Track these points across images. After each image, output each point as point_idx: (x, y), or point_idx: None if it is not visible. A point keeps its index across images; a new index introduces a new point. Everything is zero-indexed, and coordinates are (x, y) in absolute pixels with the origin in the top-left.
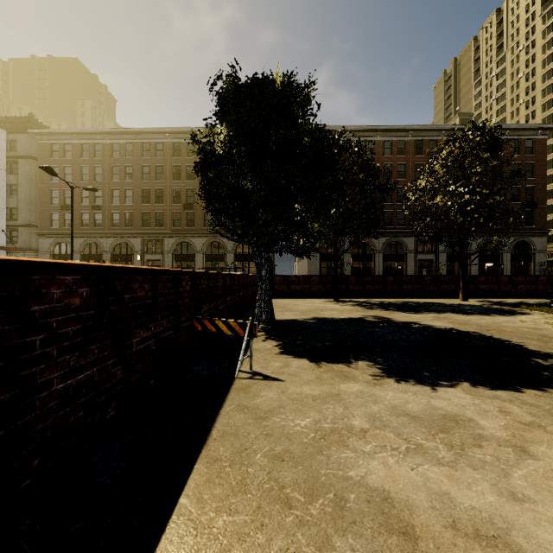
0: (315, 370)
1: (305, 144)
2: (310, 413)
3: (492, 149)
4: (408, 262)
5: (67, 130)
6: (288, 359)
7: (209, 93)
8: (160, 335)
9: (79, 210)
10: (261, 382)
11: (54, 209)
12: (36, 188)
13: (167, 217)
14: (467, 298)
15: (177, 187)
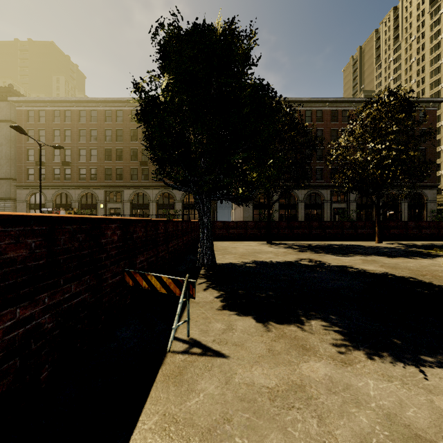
0: (264, 335)
1: (246, 93)
2: (271, 436)
3: (406, 111)
4: (325, 210)
5: (41, 98)
6: (231, 318)
7: (151, 42)
8: (63, 305)
9: (52, 166)
10: (199, 360)
11: (30, 165)
12: (15, 148)
13: (126, 172)
14: (381, 241)
15: (134, 147)
